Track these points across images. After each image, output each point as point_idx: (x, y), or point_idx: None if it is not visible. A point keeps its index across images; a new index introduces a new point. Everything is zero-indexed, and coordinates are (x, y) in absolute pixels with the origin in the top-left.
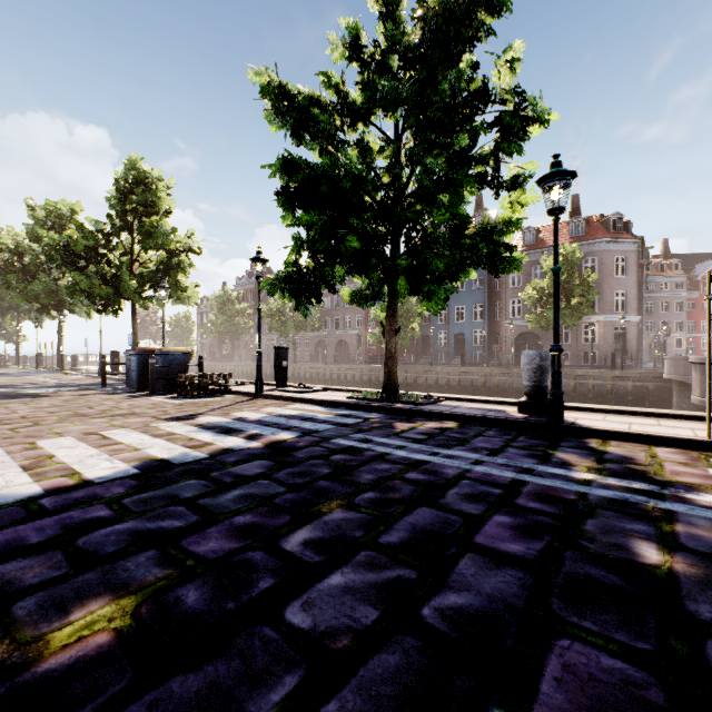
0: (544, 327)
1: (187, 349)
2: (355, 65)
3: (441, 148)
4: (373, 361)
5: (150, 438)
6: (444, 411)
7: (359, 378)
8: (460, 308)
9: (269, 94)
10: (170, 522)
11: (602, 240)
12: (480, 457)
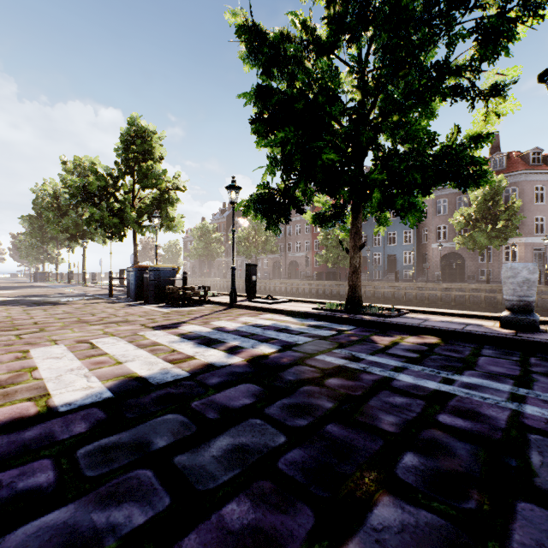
0: (471, 248)
1: (174, 266)
2: (321, 2)
3: (408, 68)
4: (319, 277)
5: (134, 349)
6: (417, 324)
7: (308, 291)
8: (391, 234)
9: (244, 32)
10: (128, 511)
11: (522, 172)
12: (512, 389)
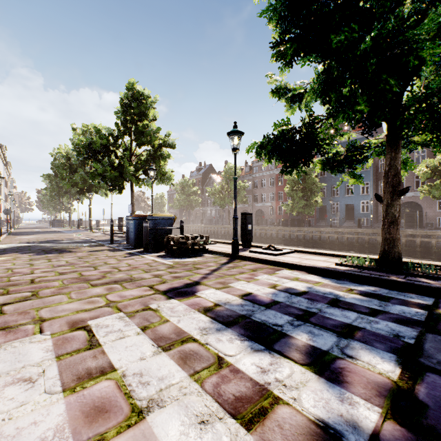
0: (435, 197)
1: (171, 215)
2: None
3: None
4: (284, 223)
5: (154, 353)
6: None
7: (276, 236)
8: (349, 185)
9: None
10: None
11: None
12: None
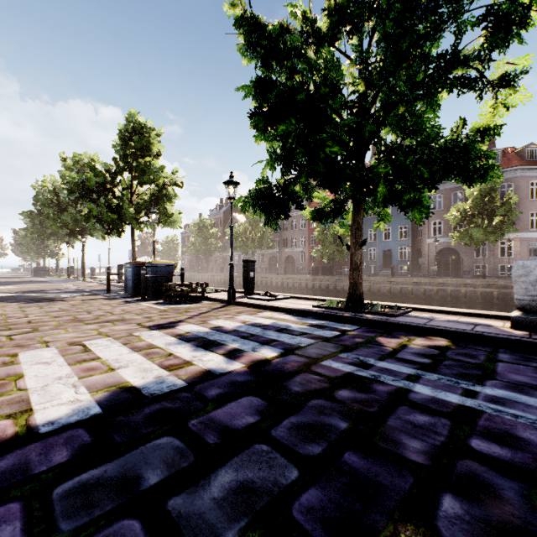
0: (467, 243)
1: (171, 262)
2: None
3: (412, 59)
4: (315, 272)
5: (128, 352)
6: (423, 324)
7: (305, 286)
8: (387, 229)
9: (242, 24)
10: None
11: (518, 168)
12: None
